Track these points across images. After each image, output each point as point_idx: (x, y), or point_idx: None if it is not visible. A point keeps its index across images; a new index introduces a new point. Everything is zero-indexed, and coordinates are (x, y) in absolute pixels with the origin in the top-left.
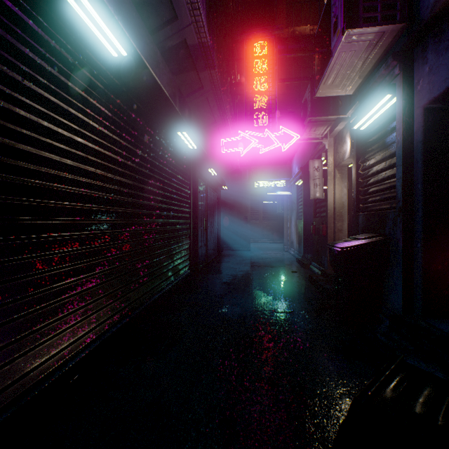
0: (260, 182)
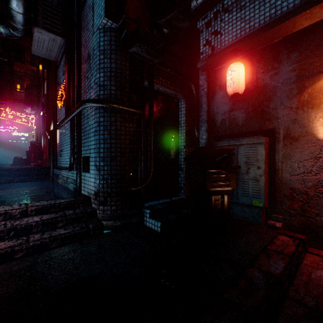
0: (15, 133)
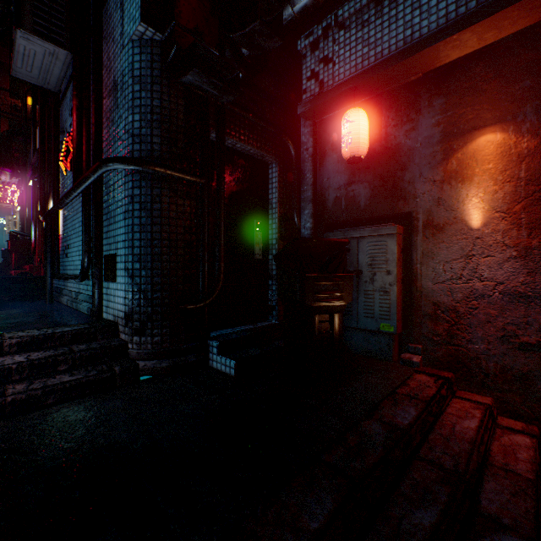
0: None
